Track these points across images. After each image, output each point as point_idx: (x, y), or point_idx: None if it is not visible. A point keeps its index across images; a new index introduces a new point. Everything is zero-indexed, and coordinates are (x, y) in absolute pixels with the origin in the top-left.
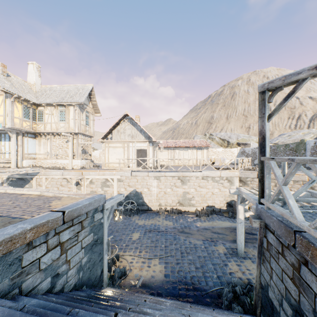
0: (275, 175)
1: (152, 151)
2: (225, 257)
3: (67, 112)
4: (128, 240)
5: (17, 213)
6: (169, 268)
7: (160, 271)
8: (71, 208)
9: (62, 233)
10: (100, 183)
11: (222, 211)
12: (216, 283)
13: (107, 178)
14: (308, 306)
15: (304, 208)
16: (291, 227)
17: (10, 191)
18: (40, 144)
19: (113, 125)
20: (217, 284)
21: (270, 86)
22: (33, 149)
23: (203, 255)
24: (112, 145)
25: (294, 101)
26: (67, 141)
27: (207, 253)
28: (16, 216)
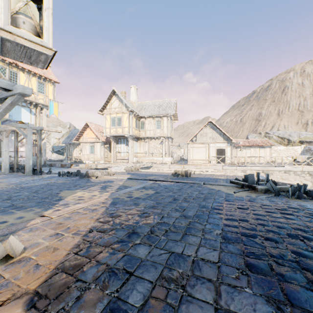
0: None
1: (230, 150)
2: None
3: (161, 121)
4: None
5: None
6: None
7: None
8: None
9: None
10: None
11: None
12: None
13: (203, 171)
14: None
15: None
16: None
17: (202, 173)
18: (140, 146)
19: (199, 130)
20: None
21: None
22: (136, 149)
23: None
24: (196, 145)
25: None
26: (160, 143)
27: None
28: None
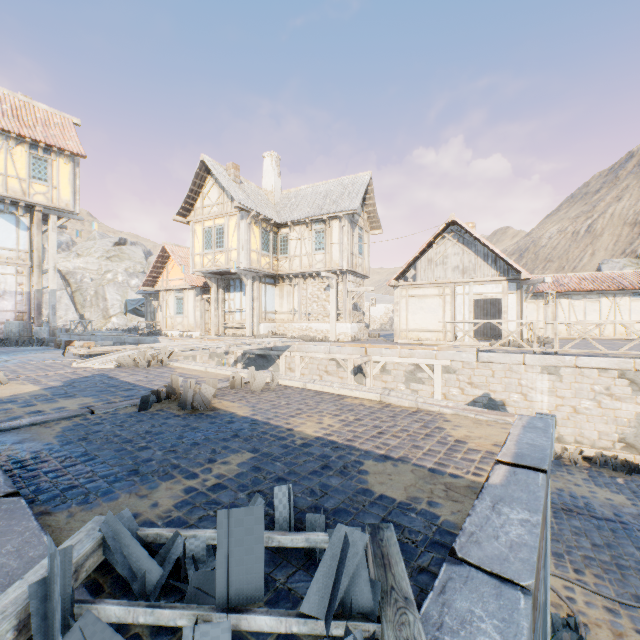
0: None
1: (517, 304)
2: None
3: (327, 232)
4: None
5: (416, 455)
6: None
7: None
8: (541, 459)
9: None
10: (403, 372)
11: None
12: None
13: (419, 364)
14: None
15: None
16: None
17: (312, 386)
18: (282, 296)
19: (421, 249)
20: None
21: None
22: (272, 304)
23: None
24: (416, 292)
25: None
26: (326, 288)
27: None
28: (431, 466)
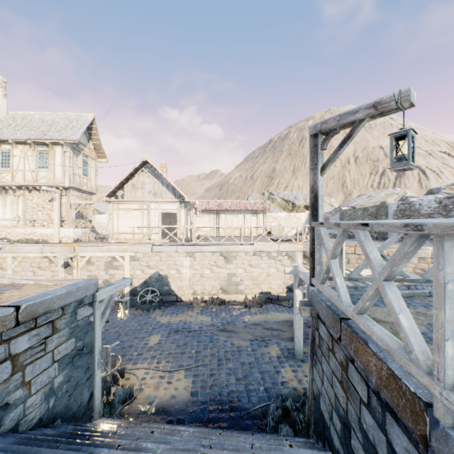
0: (324, 245)
1: (185, 216)
2: (278, 362)
3: (50, 154)
4: (141, 346)
5: None
6: (199, 383)
7: (185, 387)
8: (32, 300)
9: (15, 340)
10: (104, 263)
11: (281, 299)
12: (262, 397)
13: (115, 256)
14: (354, 416)
15: (365, 289)
16: (339, 314)
17: None
18: (6, 204)
19: (125, 177)
20: (263, 399)
21: (323, 128)
22: None
23: (249, 361)
24: (124, 206)
25: (378, 151)
26: (52, 200)
27: (254, 358)
28: None
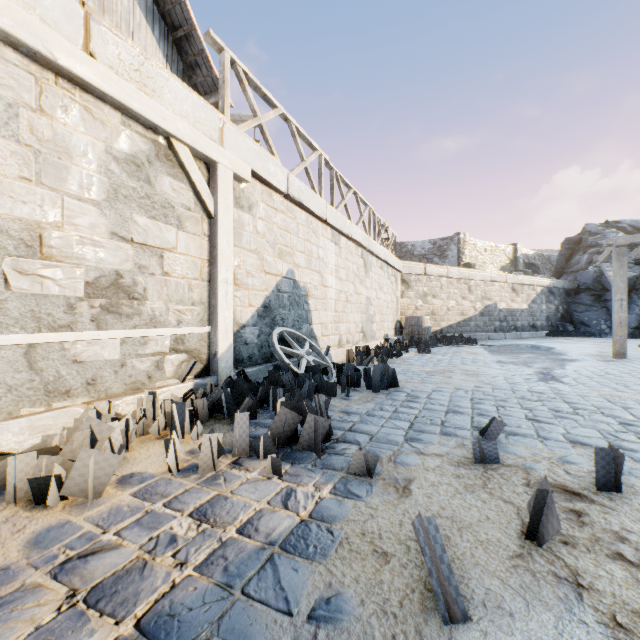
0: None
1: None
2: None
3: None
4: None
5: None
6: None
7: None
8: None
9: None
10: (98, 150)
11: None
12: None
13: (172, 139)
14: None
15: None
16: None
17: None
18: None
19: None
20: None
21: None
22: None
23: None
24: None
25: None
26: None
27: None
28: None
